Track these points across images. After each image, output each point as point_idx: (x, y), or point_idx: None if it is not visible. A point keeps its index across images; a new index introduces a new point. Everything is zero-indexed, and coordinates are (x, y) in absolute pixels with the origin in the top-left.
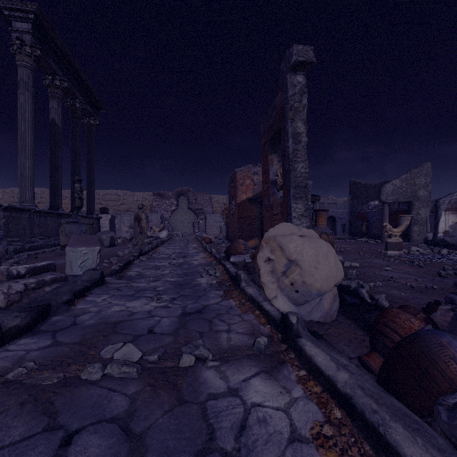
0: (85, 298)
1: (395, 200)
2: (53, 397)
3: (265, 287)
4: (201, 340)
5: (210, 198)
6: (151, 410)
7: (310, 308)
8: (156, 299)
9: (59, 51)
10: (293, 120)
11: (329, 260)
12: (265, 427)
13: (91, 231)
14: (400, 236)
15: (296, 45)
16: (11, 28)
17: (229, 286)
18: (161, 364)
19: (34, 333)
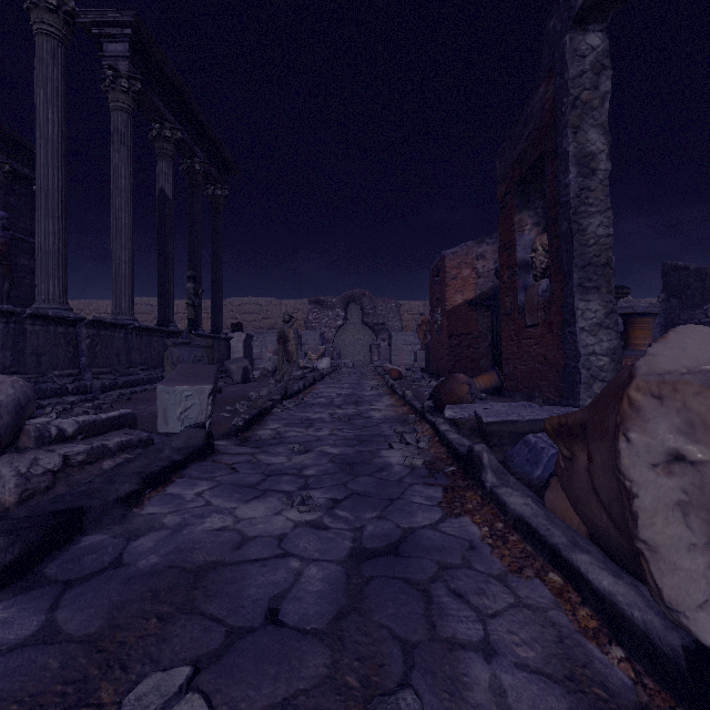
0: (167, 487)
1: None
2: None
3: (656, 561)
4: (410, 696)
5: (397, 305)
6: None
7: None
8: (299, 502)
9: (169, 83)
10: (579, 128)
11: None
12: None
13: (210, 358)
14: None
15: None
16: (101, 55)
17: (453, 477)
18: None
19: (24, 586)
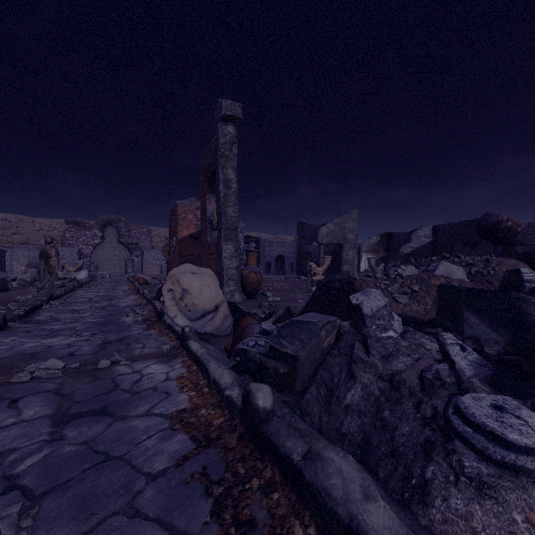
0: None
1: (330, 242)
2: None
3: (168, 309)
4: (117, 354)
5: (148, 230)
6: (75, 385)
7: (203, 323)
8: (76, 335)
9: None
10: (225, 167)
11: (211, 289)
12: (151, 379)
13: None
14: (323, 274)
15: (225, 99)
16: None
17: (154, 321)
18: (82, 368)
19: None
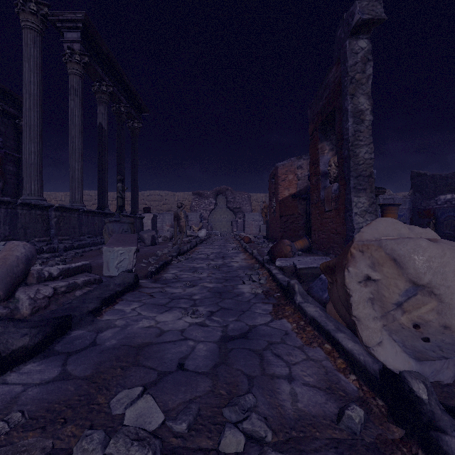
0: (114, 305)
1: None
2: None
3: (360, 325)
4: (251, 396)
5: (248, 196)
6: None
7: (440, 363)
8: (191, 312)
9: (105, 57)
10: (354, 95)
11: None
12: None
13: (132, 230)
14: None
15: (359, 1)
16: (63, 39)
17: (279, 299)
18: (192, 441)
19: (45, 355)
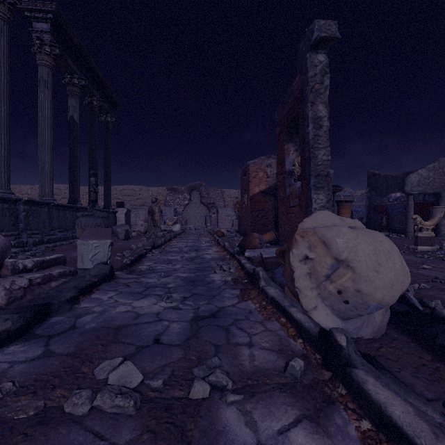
0: (91, 295)
1: (422, 191)
2: (20, 443)
3: (301, 294)
4: (216, 359)
5: (222, 192)
6: None
7: (360, 322)
8: (166, 298)
9: (77, 50)
10: (314, 103)
11: (393, 261)
12: None
13: (106, 224)
14: (432, 230)
15: (318, 20)
16: (32, 29)
17: (246, 284)
18: (167, 393)
19: (27, 338)
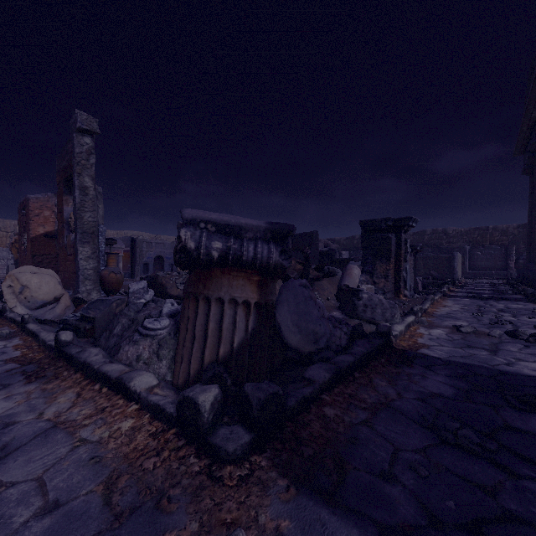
0: None
1: None
2: None
3: (8, 302)
4: None
5: None
6: None
7: (44, 312)
8: None
9: None
10: (81, 174)
11: (50, 285)
12: None
13: None
14: None
15: (81, 114)
16: None
17: None
18: None
19: None
